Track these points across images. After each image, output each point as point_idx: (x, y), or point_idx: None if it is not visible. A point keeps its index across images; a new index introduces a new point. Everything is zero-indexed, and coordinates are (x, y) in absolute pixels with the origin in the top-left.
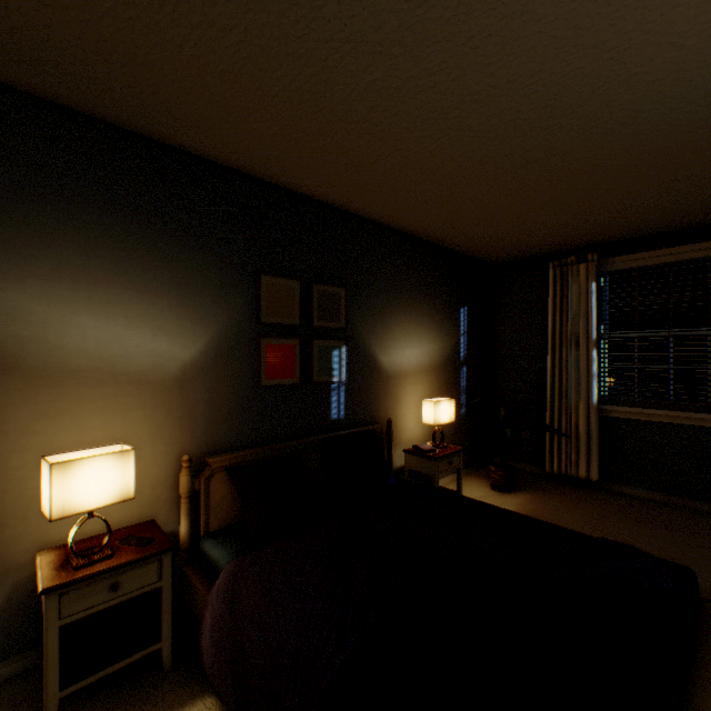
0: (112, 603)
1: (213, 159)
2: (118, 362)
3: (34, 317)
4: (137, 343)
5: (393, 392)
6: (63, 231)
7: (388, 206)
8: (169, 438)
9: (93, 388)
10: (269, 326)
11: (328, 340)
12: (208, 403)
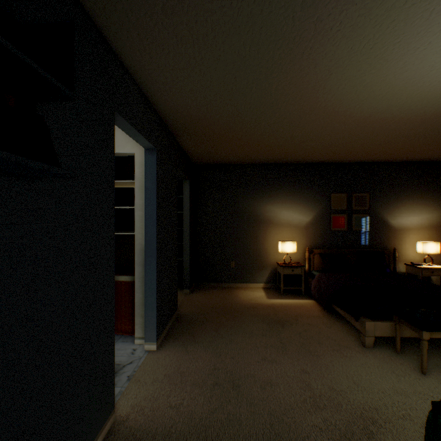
0: (291, 274)
1: (314, 162)
2: (290, 222)
3: (275, 212)
4: (294, 217)
5: (399, 237)
6: (280, 192)
7: (388, 157)
8: (302, 242)
9: (285, 228)
10: (333, 210)
11: (359, 214)
12: (313, 234)
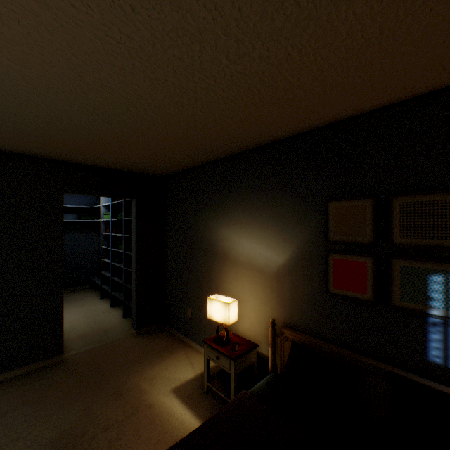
0: (217, 363)
1: (292, 134)
2: (253, 260)
3: (232, 239)
4: (259, 252)
5: None
6: (238, 204)
7: None
8: (272, 305)
9: (246, 270)
10: (334, 243)
11: (419, 260)
12: (291, 293)
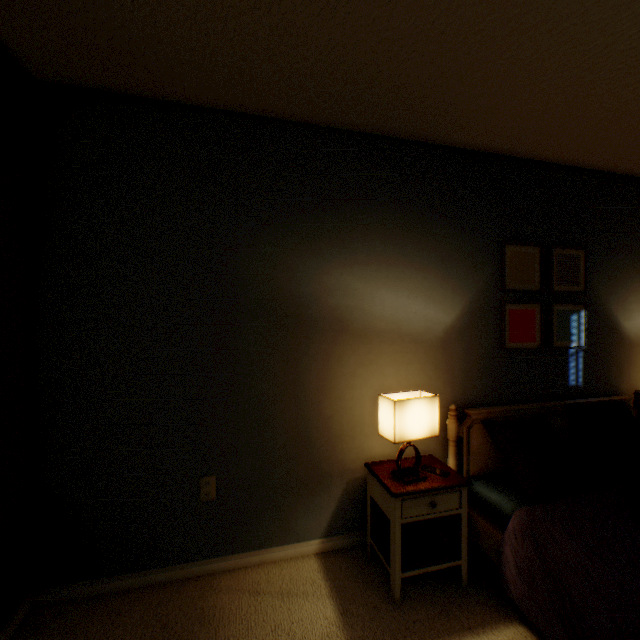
0: (430, 517)
1: (467, 147)
2: (402, 325)
3: (357, 292)
4: (414, 310)
5: (637, 361)
6: (372, 228)
7: None
8: (435, 389)
9: (388, 345)
10: (511, 292)
11: (565, 304)
12: (462, 362)
